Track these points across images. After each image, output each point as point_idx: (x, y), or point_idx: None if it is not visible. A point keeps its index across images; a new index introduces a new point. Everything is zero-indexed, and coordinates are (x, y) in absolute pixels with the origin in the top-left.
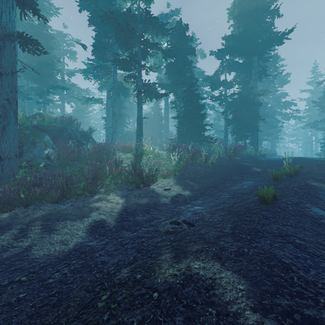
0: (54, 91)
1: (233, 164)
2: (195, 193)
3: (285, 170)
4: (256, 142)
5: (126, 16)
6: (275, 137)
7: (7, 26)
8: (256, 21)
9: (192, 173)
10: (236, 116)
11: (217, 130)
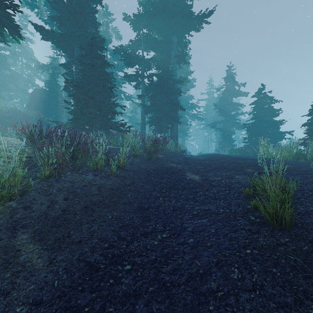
0: None
1: (156, 166)
2: None
3: (266, 187)
4: (175, 136)
5: None
6: (185, 134)
7: None
8: None
9: (63, 199)
10: (155, 102)
11: (134, 123)
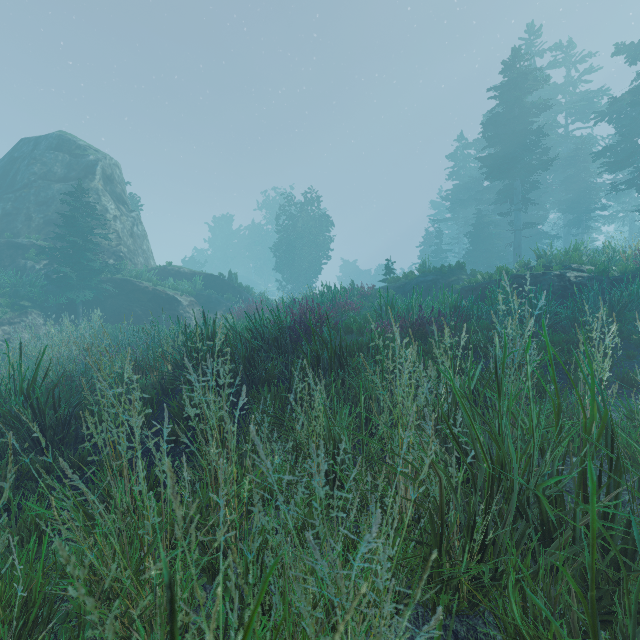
0: (617, 200)
1: None
2: None
3: None
4: None
5: (619, 141)
6: None
7: (516, 224)
8: None
9: None
10: None
11: None
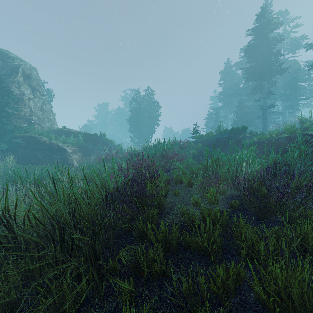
0: (310, 95)
1: None
2: None
3: None
4: None
5: None
6: None
7: (264, 106)
8: None
9: None
10: None
11: None
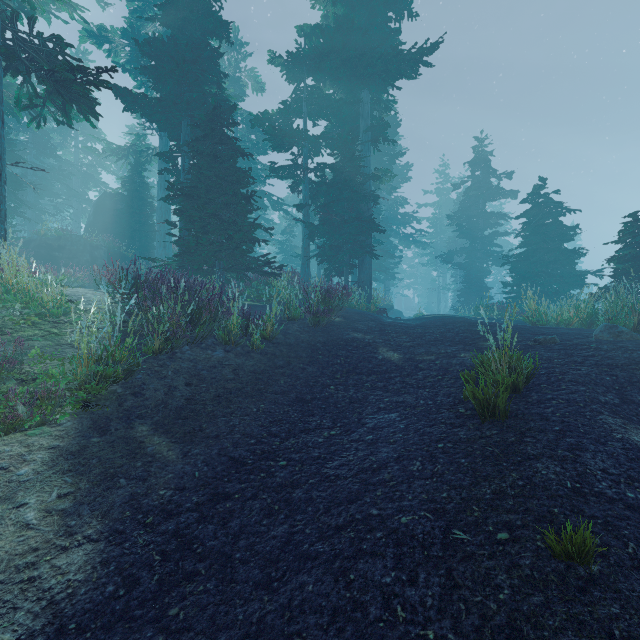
0: None
1: (327, 337)
2: (132, 559)
3: (492, 367)
4: (368, 282)
5: None
6: (391, 275)
7: None
8: (370, 9)
9: (185, 384)
10: (328, 218)
11: (289, 254)
